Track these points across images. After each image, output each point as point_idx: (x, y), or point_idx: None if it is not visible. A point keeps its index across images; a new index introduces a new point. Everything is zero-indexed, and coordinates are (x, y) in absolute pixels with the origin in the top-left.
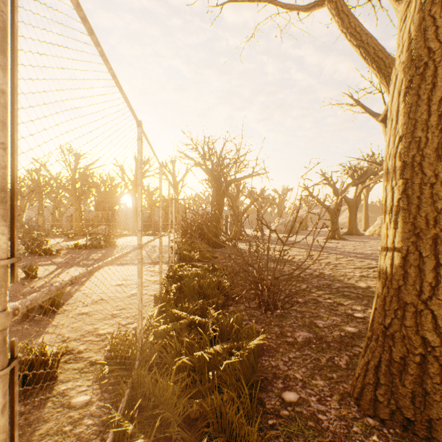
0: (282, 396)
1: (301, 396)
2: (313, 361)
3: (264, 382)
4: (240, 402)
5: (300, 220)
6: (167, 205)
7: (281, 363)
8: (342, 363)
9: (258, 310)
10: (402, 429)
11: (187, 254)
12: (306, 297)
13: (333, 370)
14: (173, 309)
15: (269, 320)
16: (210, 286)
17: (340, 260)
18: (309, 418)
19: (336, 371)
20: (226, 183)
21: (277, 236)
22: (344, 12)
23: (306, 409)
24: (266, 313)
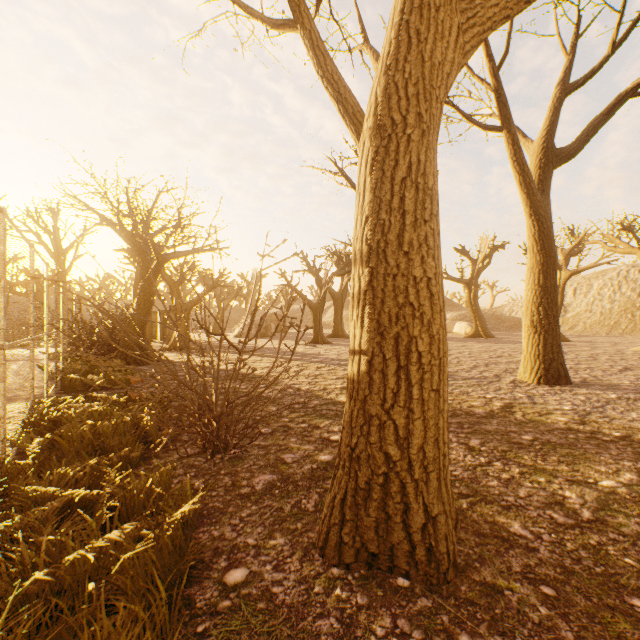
0: (225, 580)
1: (252, 569)
2: (274, 513)
3: (193, 570)
4: (148, 618)
5: (276, 319)
6: (40, 290)
7: (228, 530)
8: (311, 505)
9: (202, 456)
10: (367, 568)
11: (78, 379)
12: (275, 424)
13: (299, 518)
14: (30, 484)
15: (218, 468)
16: (117, 430)
17: (322, 370)
18: (260, 598)
19: (302, 518)
20: (160, 258)
21: (228, 341)
22: (321, 49)
23: (257, 586)
24: (214, 459)
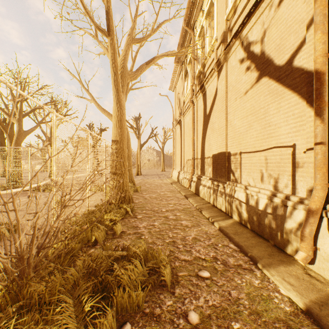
0: None
1: None
2: None
3: None
4: None
5: None
6: None
7: None
8: None
9: None
10: None
11: None
12: None
13: None
14: None
15: None
16: None
17: None
18: None
19: None
20: None
21: None
22: None
23: None
24: None
